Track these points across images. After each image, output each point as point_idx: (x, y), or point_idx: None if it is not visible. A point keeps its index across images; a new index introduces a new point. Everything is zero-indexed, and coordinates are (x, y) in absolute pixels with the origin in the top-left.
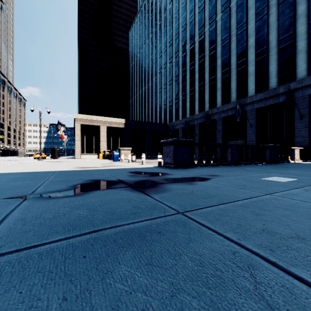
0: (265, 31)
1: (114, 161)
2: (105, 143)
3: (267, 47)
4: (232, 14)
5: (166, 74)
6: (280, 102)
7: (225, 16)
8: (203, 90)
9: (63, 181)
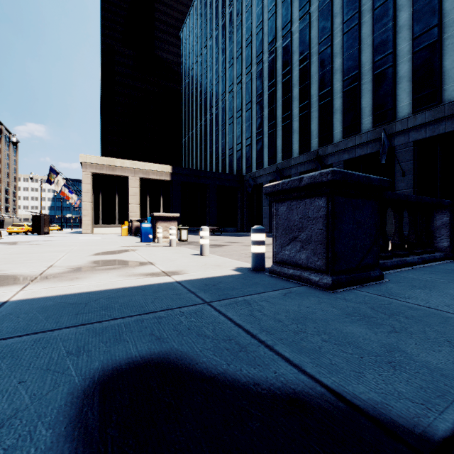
0: None
1: (141, 241)
2: (137, 206)
3: (440, 23)
4: None
5: (242, 93)
6: None
7: None
8: (308, 115)
9: None
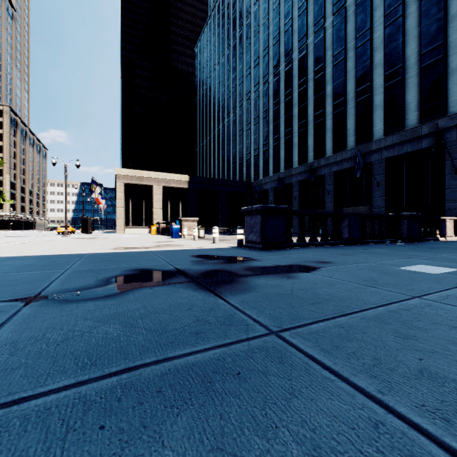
0: (400, 42)
1: (173, 237)
2: (160, 210)
3: (403, 65)
4: (349, 17)
5: (250, 109)
6: (423, 148)
7: (338, 21)
8: (305, 132)
9: (92, 272)
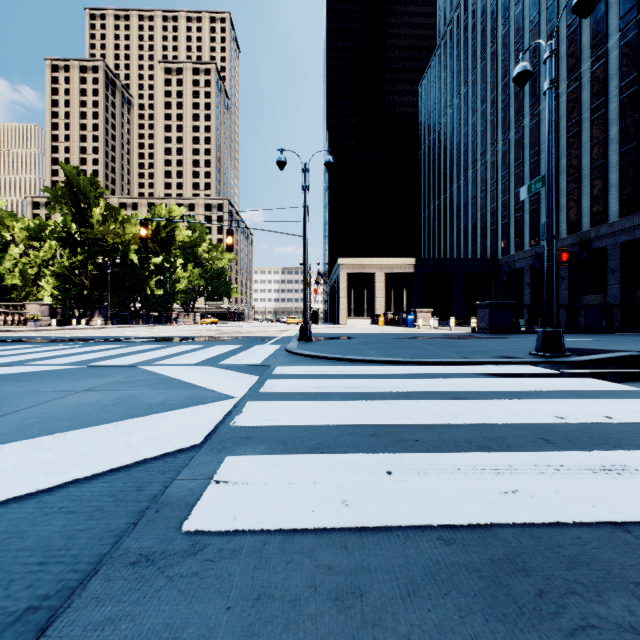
0: None
1: (407, 327)
2: (383, 300)
3: None
4: None
5: (497, 162)
6: None
7: (627, 39)
8: (578, 190)
9: (400, 336)
